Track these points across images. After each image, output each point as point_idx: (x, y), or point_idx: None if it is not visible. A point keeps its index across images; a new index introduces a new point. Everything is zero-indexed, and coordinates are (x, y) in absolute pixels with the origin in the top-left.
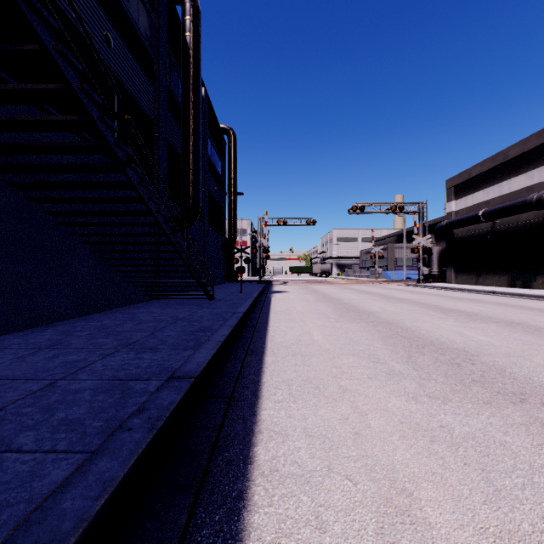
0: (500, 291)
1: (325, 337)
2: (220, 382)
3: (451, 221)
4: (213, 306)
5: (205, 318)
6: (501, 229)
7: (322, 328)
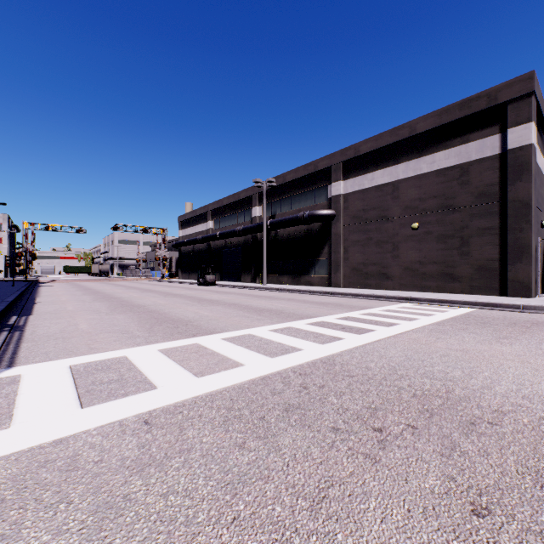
0: (183, 281)
1: (62, 294)
2: (25, 297)
3: (177, 242)
4: (1, 289)
5: (4, 291)
6: (196, 250)
7: (64, 293)
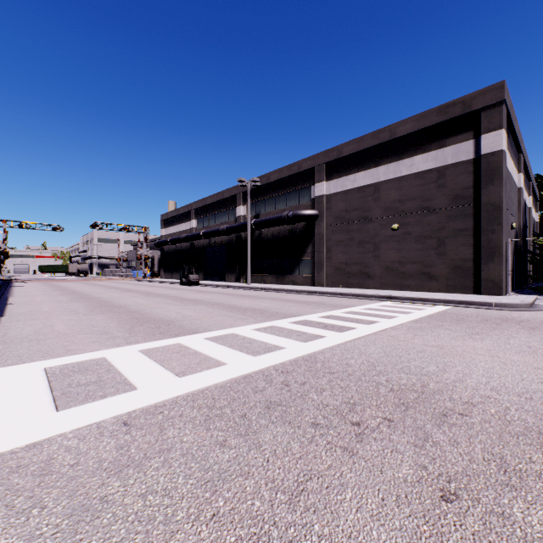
0: (165, 281)
1: (37, 294)
2: None
3: (160, 241)
4: None
5: None
6: (179, 249)
7: (39, 293)
